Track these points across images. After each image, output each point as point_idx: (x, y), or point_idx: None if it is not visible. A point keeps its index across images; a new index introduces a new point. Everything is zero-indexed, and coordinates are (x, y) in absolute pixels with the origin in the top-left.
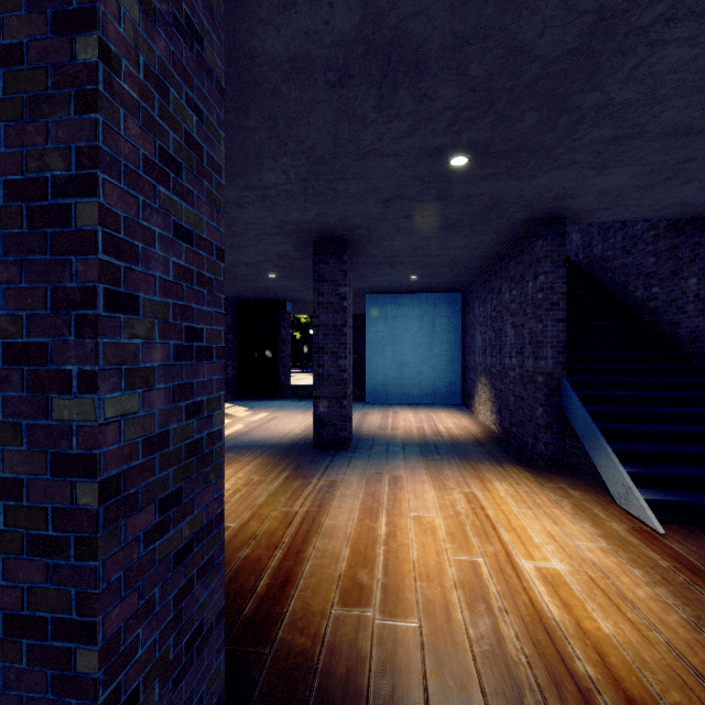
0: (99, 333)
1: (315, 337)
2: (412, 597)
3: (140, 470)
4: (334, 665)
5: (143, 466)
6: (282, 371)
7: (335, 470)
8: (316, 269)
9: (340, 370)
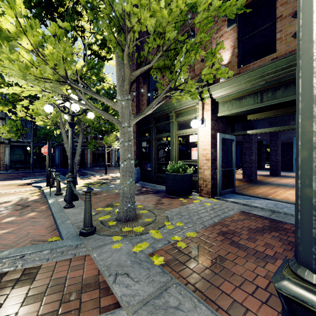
0: (252, 154)
1: (270, 152)
2: (279, 182)
3: (253, 161)
4: (267, 182)
5: (254, 161)
6: (261, 162)
7: (273, 177)
8: (270, 138)
9: (276, 159)
